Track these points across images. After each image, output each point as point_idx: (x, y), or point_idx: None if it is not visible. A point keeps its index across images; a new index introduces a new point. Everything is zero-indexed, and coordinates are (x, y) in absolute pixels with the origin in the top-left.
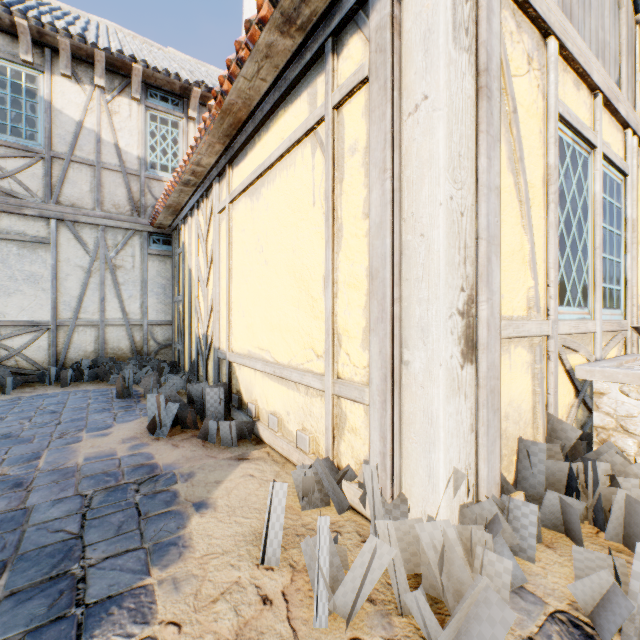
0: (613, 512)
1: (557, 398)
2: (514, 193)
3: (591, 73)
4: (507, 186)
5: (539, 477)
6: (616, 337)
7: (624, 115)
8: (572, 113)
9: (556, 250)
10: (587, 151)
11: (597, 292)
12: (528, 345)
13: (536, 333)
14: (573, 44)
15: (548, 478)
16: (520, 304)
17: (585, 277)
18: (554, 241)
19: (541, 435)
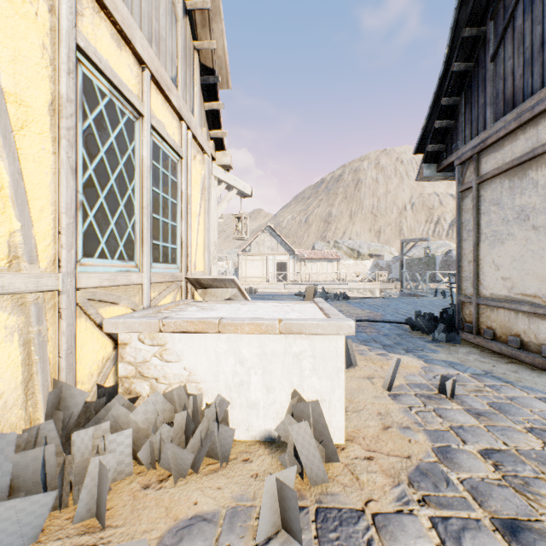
0: (85, 487)
1: (74, 359)
2: None
3: (134, 41)
4: None
5: (4, 481)
6: (170, 287)
7: (177, 107)
8: (105, 61)
9: (72, 194)
10: (134, 115)
11: (145, 247)
12: (14, 304)
13: (27, 289)
14: None
15: (22, 474)
16: None
17: (131, 232)
18: (68, 183)
19: (42, 411)
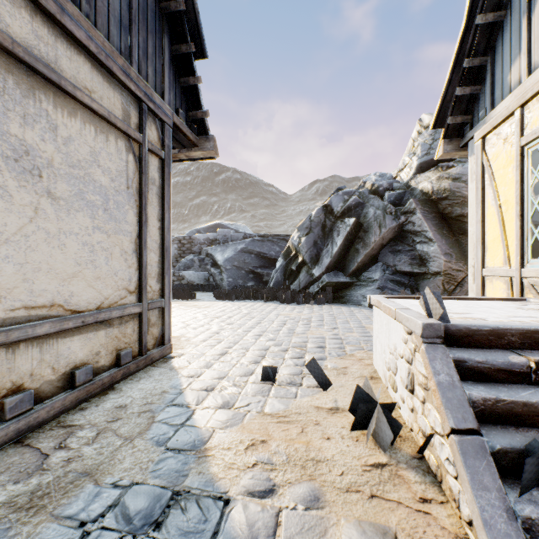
0: None
1: None
2: (495, 213)
3: None
4: (491, 212)
5: None
6: None
7: None
8: (538, 128)
9: (517, 228)
10: None
11: None
12: (504, 281)
13: (503, 275)
14: (533, 87)
15: None
16: (498, 261)
17: None
18: (515, 224)
19: None
